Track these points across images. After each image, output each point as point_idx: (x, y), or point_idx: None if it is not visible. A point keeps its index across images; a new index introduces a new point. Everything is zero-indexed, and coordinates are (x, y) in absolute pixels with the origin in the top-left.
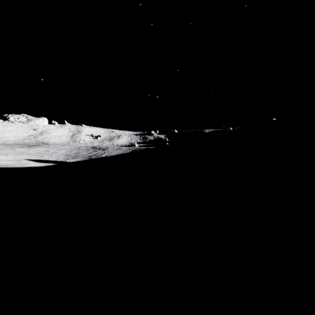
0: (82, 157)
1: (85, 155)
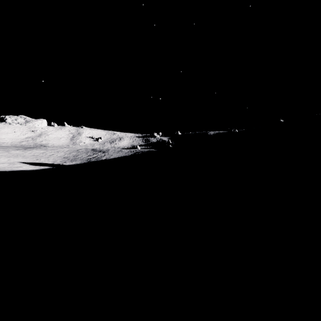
0: (81, 160)
1: (84, 157)
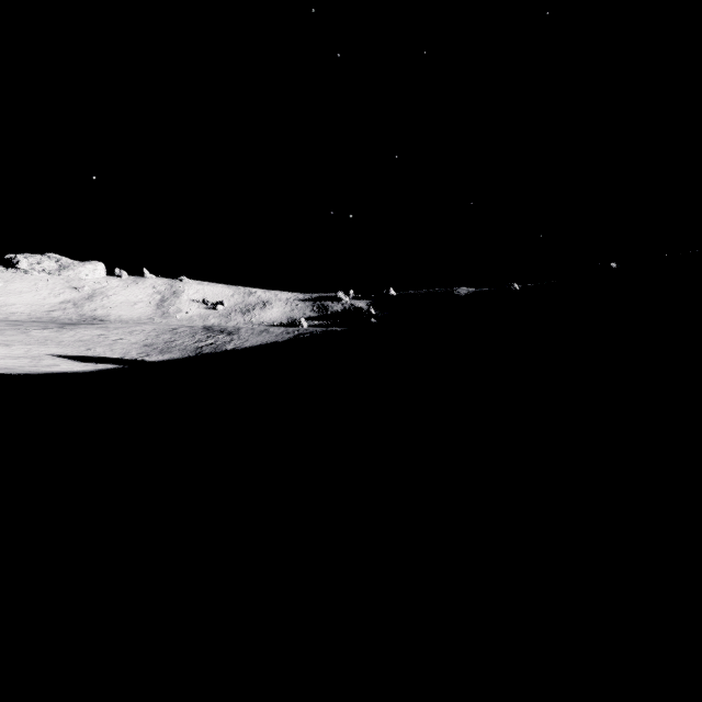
0: (182, 351)
1: (189, 345)
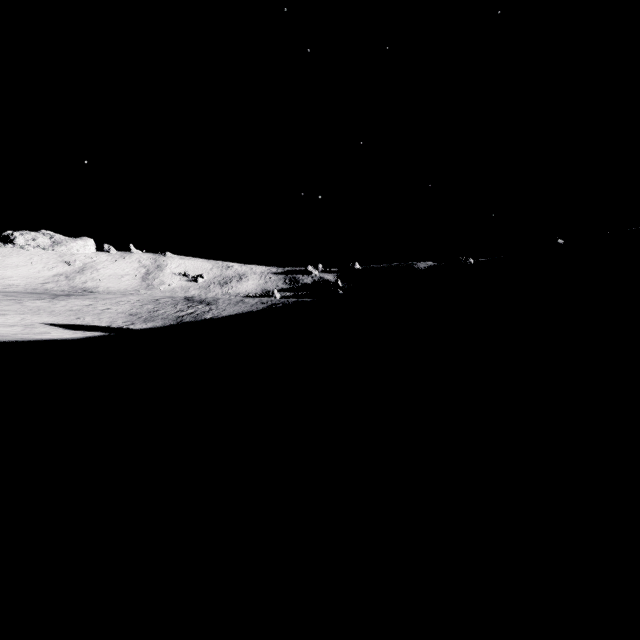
0: (164, 320)
1: (171, 315)
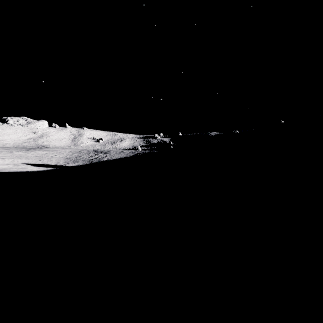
0: (83, 161)
1: (86, 159)
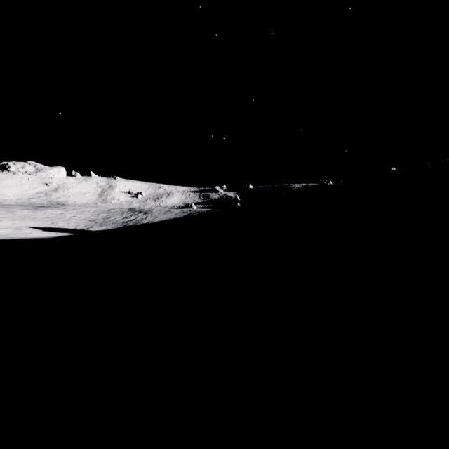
0: (114, 224)
1: (119, 220)
